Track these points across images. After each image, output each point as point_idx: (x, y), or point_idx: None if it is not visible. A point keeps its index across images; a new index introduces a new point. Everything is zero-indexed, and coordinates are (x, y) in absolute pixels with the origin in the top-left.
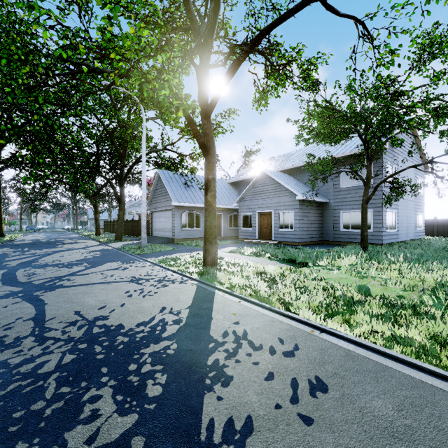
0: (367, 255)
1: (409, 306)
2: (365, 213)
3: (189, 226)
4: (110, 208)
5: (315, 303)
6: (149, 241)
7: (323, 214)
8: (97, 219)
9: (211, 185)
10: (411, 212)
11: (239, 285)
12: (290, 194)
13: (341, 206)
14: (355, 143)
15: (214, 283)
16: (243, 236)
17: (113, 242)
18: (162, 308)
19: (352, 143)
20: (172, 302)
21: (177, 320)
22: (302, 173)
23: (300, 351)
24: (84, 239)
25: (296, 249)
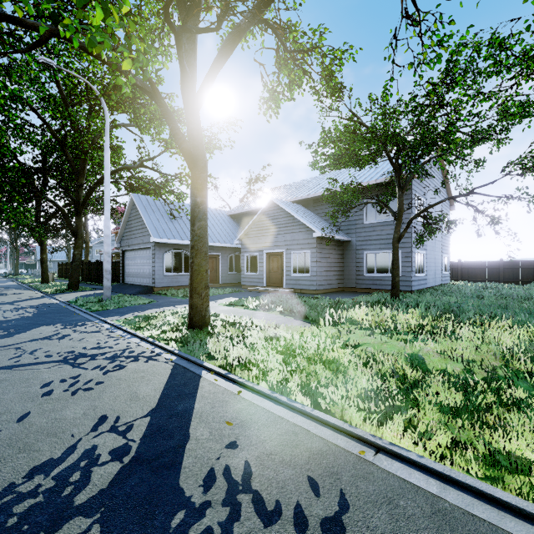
0: (403, 306)
1: (487, 388)
2: (396, 254)
3: (175, 270)
4: (68, 245)
5: (356, 390)
6: (118, 291)
7: (343, 255)
8: (44, 260)
9: (200, 211)
10: (438, 254)
11: (240, 360)
12: (306, 229)
13: (365, 246)
14: (381, 171)
15: (201, 358)
16: (247, 283)
17: (63, 293)
18: (100, 419)
19: (377, 170)
20: (122, 403)
21: (120, 450)
22: (319, 204)
23: (352, 512)
24: (21, 289)
25: (314, 299)
